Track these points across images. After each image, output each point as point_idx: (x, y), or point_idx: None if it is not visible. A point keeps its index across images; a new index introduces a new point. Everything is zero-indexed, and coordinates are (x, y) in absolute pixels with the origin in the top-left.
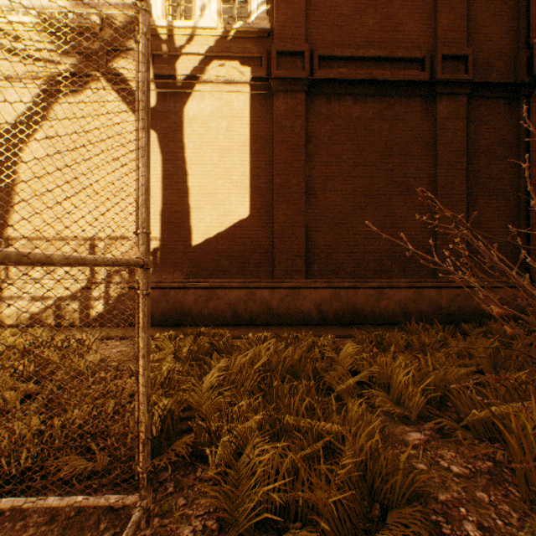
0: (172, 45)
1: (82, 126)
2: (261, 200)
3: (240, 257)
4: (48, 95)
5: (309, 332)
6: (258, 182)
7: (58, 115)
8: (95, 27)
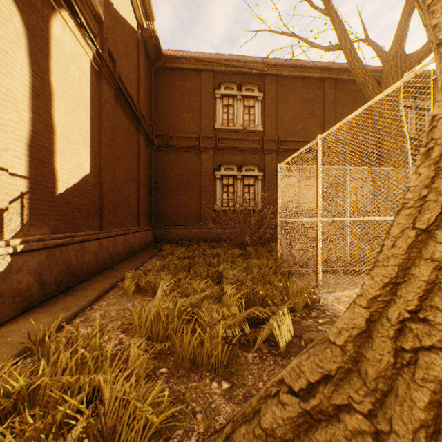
0: None
1: None
2: (95, 161)
3: (86, 210)
4: None
5: (137, 262)
6: (94, 144)
7: None
8: None
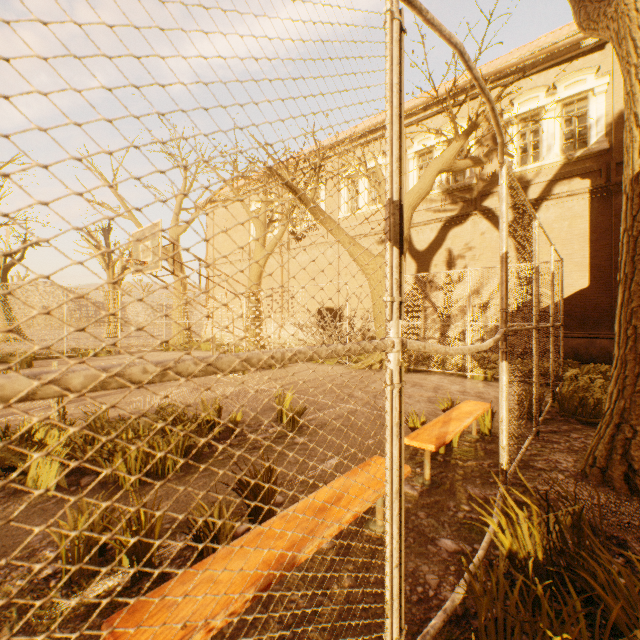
0: (524, 182)
1: (464, 242)
2: (599, 274)
3: (580, 316)
4: (445, 228)
5: None
6: (596, 261)
7: (450, 238)
8: (473, 184)
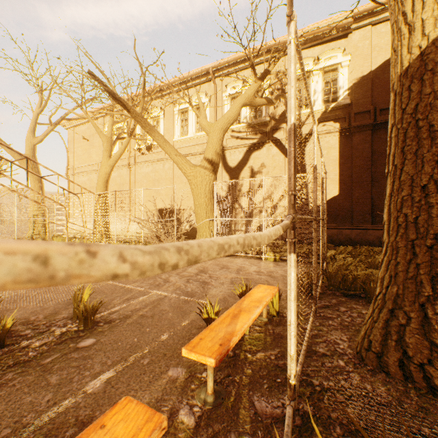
0: (300, 122)
1: (261, 162)
2: (345, 186)
3: (333, 214)
4: (249, 151)
5: None
6: (343, 177)
7: (252, 159)
8: (267, 121)
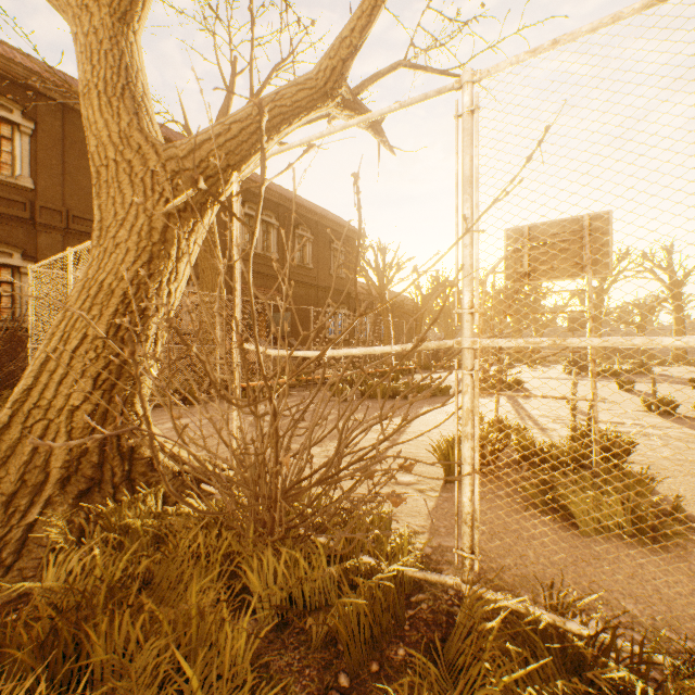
0: None
1: None
2: None
3: None
4: None
5: None
6: None
7: None
8: None
